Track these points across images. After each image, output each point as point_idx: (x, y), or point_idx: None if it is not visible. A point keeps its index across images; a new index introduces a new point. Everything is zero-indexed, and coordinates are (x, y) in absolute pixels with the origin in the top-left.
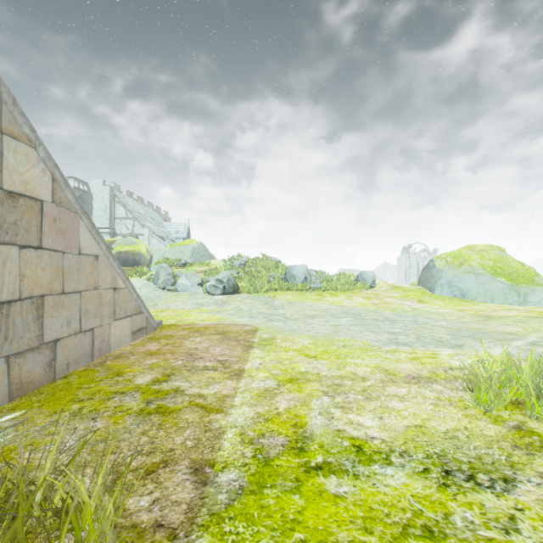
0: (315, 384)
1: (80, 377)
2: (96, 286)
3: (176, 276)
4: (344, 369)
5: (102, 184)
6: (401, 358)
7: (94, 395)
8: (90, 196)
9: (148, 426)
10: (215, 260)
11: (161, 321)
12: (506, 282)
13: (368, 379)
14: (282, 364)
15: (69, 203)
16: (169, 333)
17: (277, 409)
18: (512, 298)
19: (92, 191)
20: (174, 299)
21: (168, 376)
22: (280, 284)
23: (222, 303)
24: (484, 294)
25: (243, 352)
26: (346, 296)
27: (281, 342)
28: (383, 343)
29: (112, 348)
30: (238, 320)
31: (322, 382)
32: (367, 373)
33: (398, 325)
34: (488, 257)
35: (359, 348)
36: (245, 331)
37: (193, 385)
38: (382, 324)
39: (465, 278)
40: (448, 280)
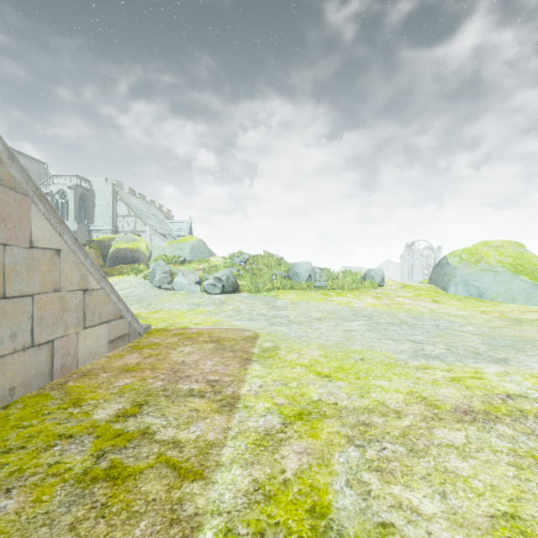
0: (333, 423)
1: (25, 407)
2: (57, 287)
3: (173, 273)
4: (368, 396)
5: (104, 182)
6: (438, 379)
7: (29, 441)
8: (92, 194)
9: (85, 509)
10: (214, 258)
11: (149, 326)
12: (528, 280)
13: (405, 414)
14: (288, 387)
15: (13, 181)
16: (156, 340)
17: (283, 472)
18: (536, 298)
19: (94, 189)
20: (169, 299)
21: (139, 406)
22: (283, 283)
23: (221, 303)
24: (504, 294)
25: (240, 368)
26: (354, 296)
27: (285, 353)
28: (409, 355)
29: (81, 362)
30: (237, 323)
31: (343, 418)
32: (401, 404)
33: (419, 330)
34: (507, 254)
35: (381, 362)
36: (244, 338)
37: (169, 423)
38: (400, 329)
39: (482, 276)
40: (463, 278)
